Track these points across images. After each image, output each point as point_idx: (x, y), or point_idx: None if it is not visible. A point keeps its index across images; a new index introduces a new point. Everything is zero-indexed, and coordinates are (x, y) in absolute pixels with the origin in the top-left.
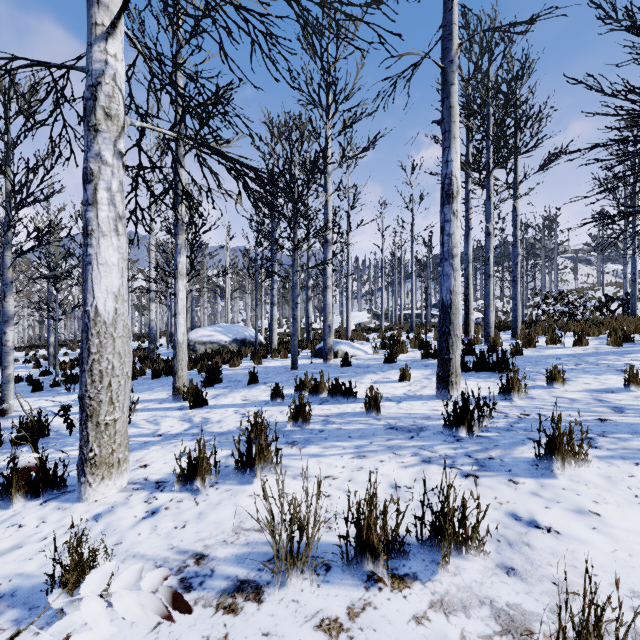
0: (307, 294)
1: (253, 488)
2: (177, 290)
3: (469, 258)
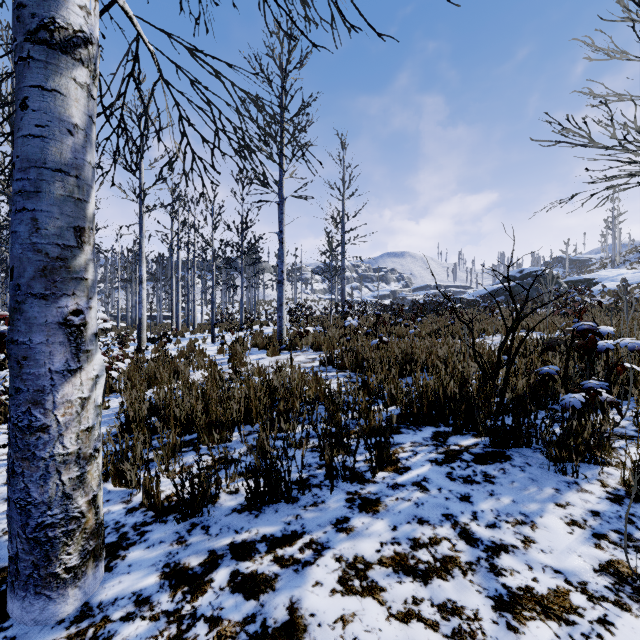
0: None
1: None
2: None
3: (173, 288)
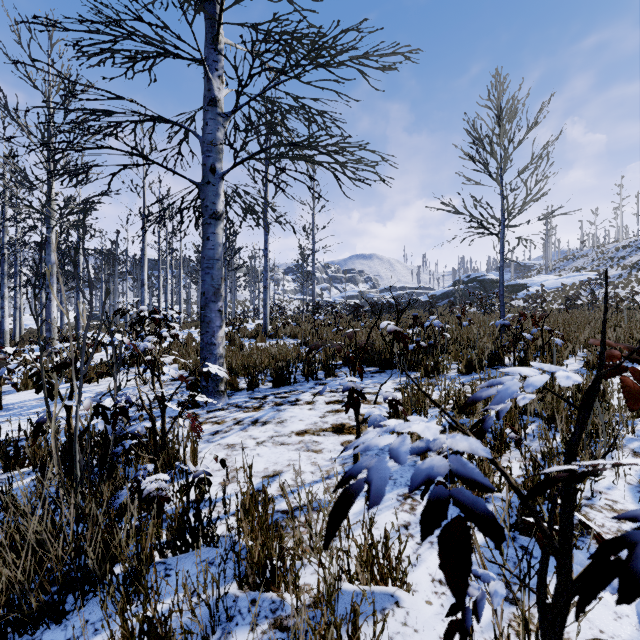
0: (41, 301)
1: (99, 353)
2: (5, 305)
3: (160, 289)
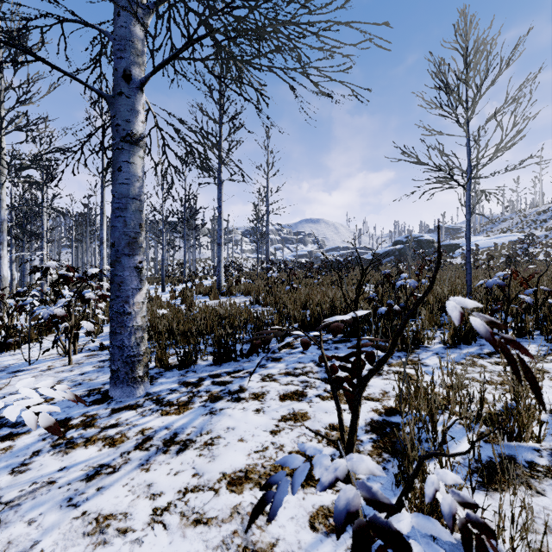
0: (11, 259)
1: None
2: None
3: None
